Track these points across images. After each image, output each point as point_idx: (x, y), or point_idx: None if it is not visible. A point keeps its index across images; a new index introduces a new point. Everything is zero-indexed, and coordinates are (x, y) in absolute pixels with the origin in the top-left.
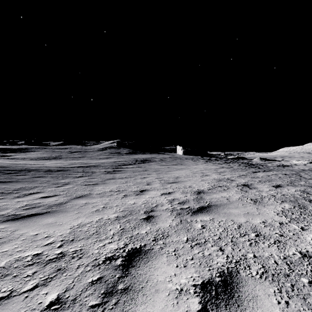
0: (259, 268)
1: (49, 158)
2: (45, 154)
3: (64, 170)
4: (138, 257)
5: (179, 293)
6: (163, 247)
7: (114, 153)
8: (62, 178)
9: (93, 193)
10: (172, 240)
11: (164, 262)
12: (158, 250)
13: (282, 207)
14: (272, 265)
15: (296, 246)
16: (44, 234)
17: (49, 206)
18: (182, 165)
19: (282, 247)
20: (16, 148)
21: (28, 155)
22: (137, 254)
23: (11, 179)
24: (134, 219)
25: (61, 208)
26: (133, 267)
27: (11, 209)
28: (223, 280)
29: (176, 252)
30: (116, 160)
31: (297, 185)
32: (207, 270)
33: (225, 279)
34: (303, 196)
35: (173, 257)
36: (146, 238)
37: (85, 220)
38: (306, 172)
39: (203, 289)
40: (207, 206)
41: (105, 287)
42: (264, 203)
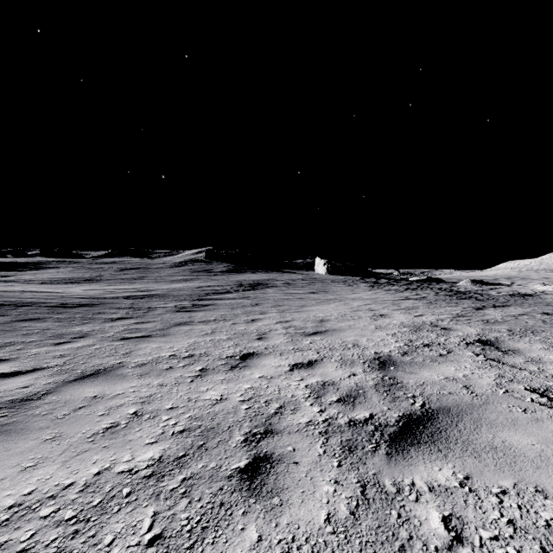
0: None
1: (78, 281)
2: (72, 273)
3: (92, 305)
4: None
5: None
6: None
7: (201, 272)
8: (79, 321)
9: (128, 364)
10: None
11: None
12: None
13: None
14: None
15: None
16: None
17: None
18: (327, 294)
19: None
20: (22, 263)
21: (39, 275)
22: None
23: None
24: (208, 475)
25: (17, 419)
26: None
27: None
28: None
29: None
30: (203, 284)
31: None
32: None
33: None
34: None
35: None
36: None
37: (52, 478)
38: None
39: None
40: (425, 416)
41: None
42: None
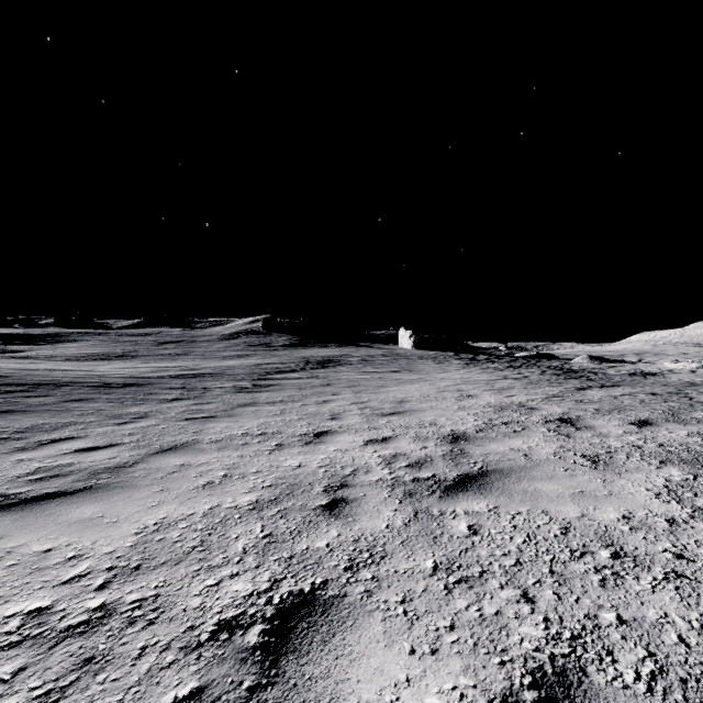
0: (639, 660)
1: (109, 357)
2: (100, 348)
3: (140, 385)
4: (307, 621)
5: None
6: (373, 589)
7: (258, 346)
8: (132, 402)
9: (202, 440)
10: (397, 569)
11: (375, 636)
12: (360, 600)
13: (665, 478)
14: (675, 649)
15: None
16: (67, 549)
17: (93, 473)
18: (412, 373)
19: (691, 592)
20: (35, 335)
21: (60, 350)
22: (303, 611)
23: (12, 406)
24: (298, 508)
25: (121, 479)
26: (291, 655)
27: None
28: (544, 700)
29: (407, 605)
30: (262, 361)
31: (687, 419)
32: (496, 664)
33: (550, 696)
34: None
35: (400, 622)
36: (329, 561)
37: (176, 511)
38: (701, 388)
39: None
40: (479, 475)
41: None
42: (618, 466)
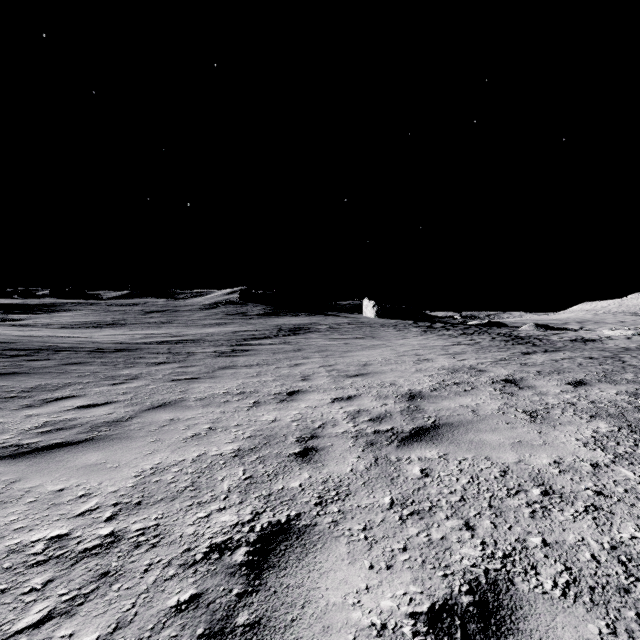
0: (557, 573)
1: (101, 325)
2: (92, 317)
3: (130, 350)
4: (284, 545)
5: (378, 636)
6: (339, 520)
7: (235, 315)
8: (124, 365)
9: (188, 398)
10: (359, 504)
11: (341, 556)
12: (328, 528)
13: (593, 430)
14: (588, 565)
15: (635, 519)
16: (77, 489)
17: (93, 426)
18: (375, 339)
19: (605, 521)
20: (33, 305)
21: (56, 319)
22: (280, 536)
23: (17, 368)
24: (274, 456)
25: (119, 431)
26: (272, 570)
27: (12, 432)
28: (477, 602)
29: (367, 532)
30: (239, 329)
31: (618, 380)
32: (440, 576)
33: (483, 600)
34: (635, 405)
35: (361, 545)
36: (302, 498)
37: (169, 458)
38: (634, 353)
39: (433, 626)
40: (432, 427)
41: (206, 619)
42: (553, 420)
